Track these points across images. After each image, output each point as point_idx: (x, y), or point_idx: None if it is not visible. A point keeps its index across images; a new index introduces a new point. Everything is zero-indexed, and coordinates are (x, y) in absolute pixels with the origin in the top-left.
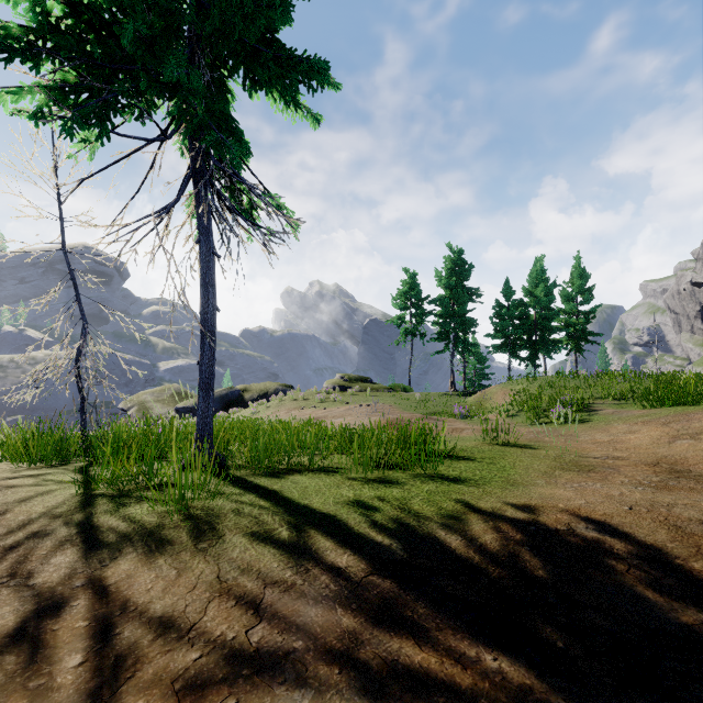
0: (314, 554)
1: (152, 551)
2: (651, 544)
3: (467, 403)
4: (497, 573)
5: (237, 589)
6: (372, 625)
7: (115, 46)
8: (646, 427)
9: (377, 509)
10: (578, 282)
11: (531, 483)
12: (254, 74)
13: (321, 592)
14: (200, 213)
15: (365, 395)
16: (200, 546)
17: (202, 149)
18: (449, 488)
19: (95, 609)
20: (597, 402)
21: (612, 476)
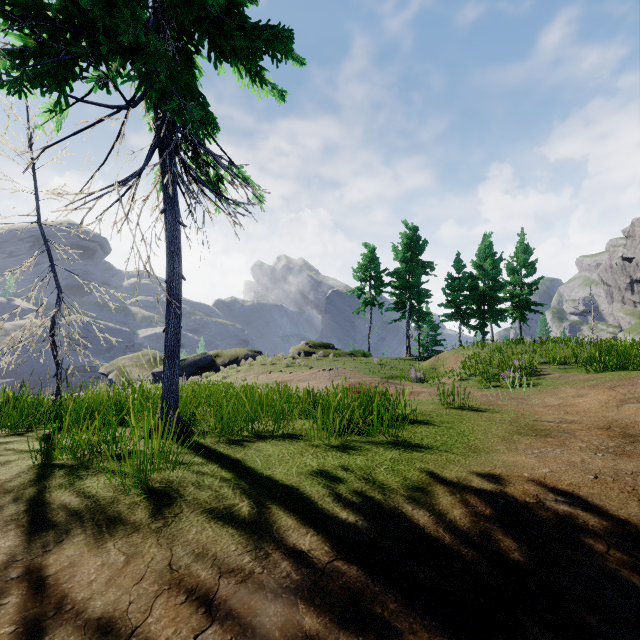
0: (275, 534)
1: (101, 533)
2: (626, 519)
3: (422, 367)
4: (470, 557)
5: (189, 579)
6: (338, 627)
7: (78, 12)
8: (593, 391)
9: (341, 480)
10: (522, 257)
11: (492, 450)
12: (219, 45)
13: (281, 583)
14: (166, 183)
15: (328, 360)
16: (154, 526)
17: (167, 119)
18: (413, 455)
19: (26, 608)
20: (542, 367)
21: (569, 441)
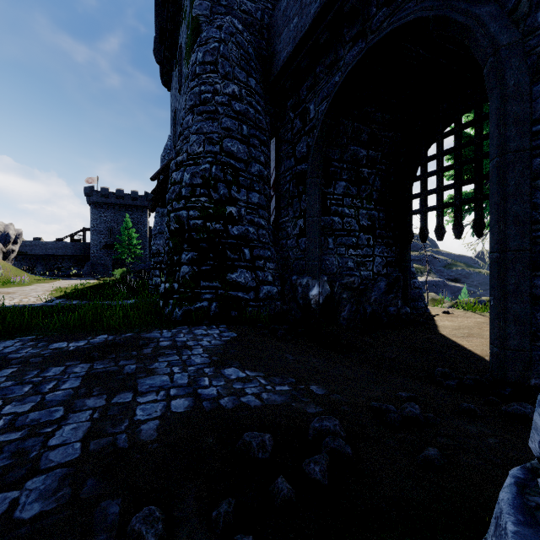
0: None
1: None
2: None
3: None
4: None
5: None
6: None
7: None
8: None
9: None
10: None
11: None
12: None
13: None
14: None
15: None
16: None
17: None
18: None
19: None
20: None
21: None
